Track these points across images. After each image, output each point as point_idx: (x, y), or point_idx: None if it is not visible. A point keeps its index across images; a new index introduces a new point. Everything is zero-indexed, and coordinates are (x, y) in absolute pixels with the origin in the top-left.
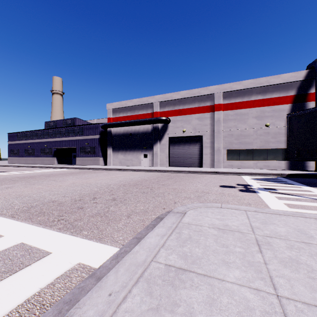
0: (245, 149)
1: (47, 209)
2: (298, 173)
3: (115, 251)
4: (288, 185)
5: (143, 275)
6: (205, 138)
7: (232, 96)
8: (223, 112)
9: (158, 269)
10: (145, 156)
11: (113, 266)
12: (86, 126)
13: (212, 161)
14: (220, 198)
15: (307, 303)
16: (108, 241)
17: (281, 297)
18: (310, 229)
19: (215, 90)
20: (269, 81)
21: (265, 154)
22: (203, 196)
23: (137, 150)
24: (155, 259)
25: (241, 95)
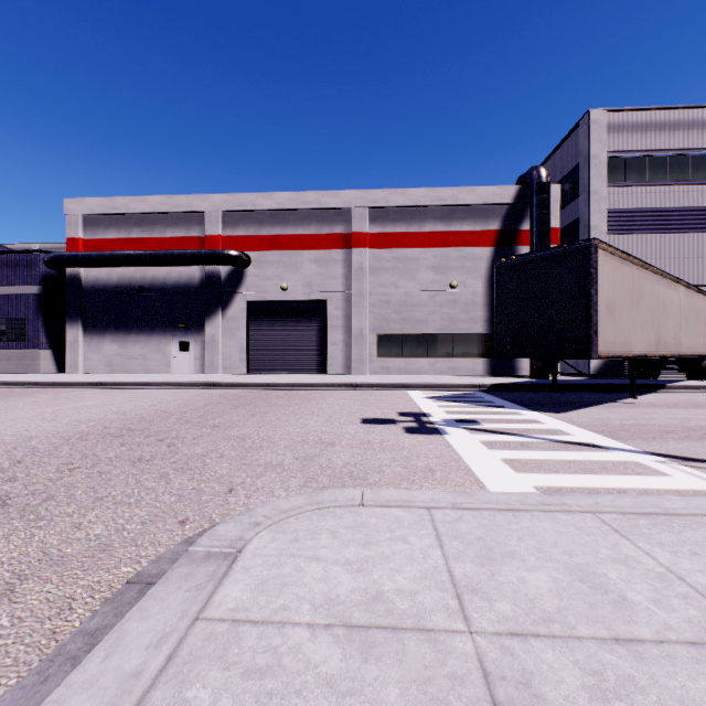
0: (413, 333)
1: None
2: (507, 381)
3: None
4: (497, 409)
5: None
6: (332, 308)
7: (388, 218)
8: (371, 252)
9: None
10: (183, 348)
11: None
12: None
13: (348, 359)
14: (362, 458)
15: None
16: None
17: None
18: (603, 562)
19: (354, 200)
20: (456, 197)
21: (450, 345)
22: (318, 456)
23: (161, 331)
24: None
25: (406, 219)
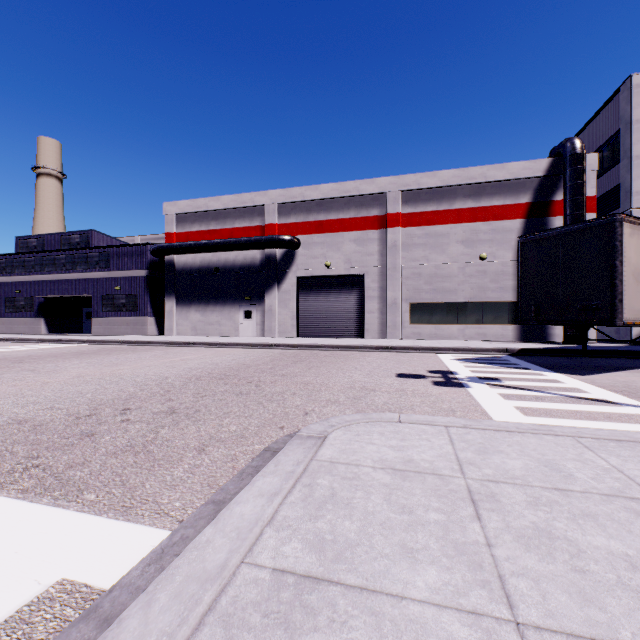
0: (443, 302)
1: (1, 442)
2: (536, 347)
3: (159, 540)
4: (520, 371)
5: (218, 604)
6: (369, 281)
7: (419, 199)
8: (403, 230)
9: (256, 585)
10: (248, 316)
11: (149, 582)
12: (117, 249)
13: (383, 325)
14: (398, 400)
15: (577, 636)
16: (146, 516)
17: (525, 626)
18: (566, 460)
19: (389, 186)
20: (486, 174)
21: (480, 313)
22: (364, 397)
23: (231, 302)
24: (251, 557)
25: (436, 199)
